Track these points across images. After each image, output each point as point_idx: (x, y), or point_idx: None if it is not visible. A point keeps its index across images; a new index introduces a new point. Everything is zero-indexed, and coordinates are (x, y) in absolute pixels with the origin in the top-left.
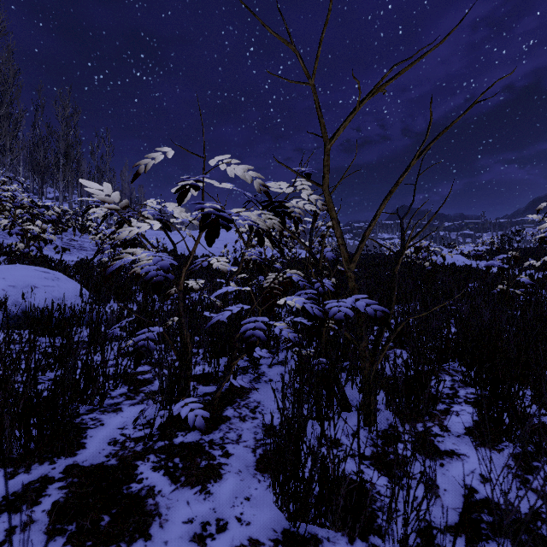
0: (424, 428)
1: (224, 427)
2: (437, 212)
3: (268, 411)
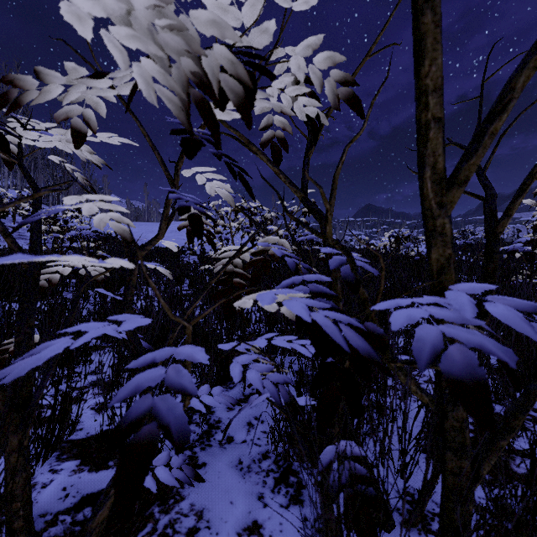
0: None
1: None
2: None
3: None
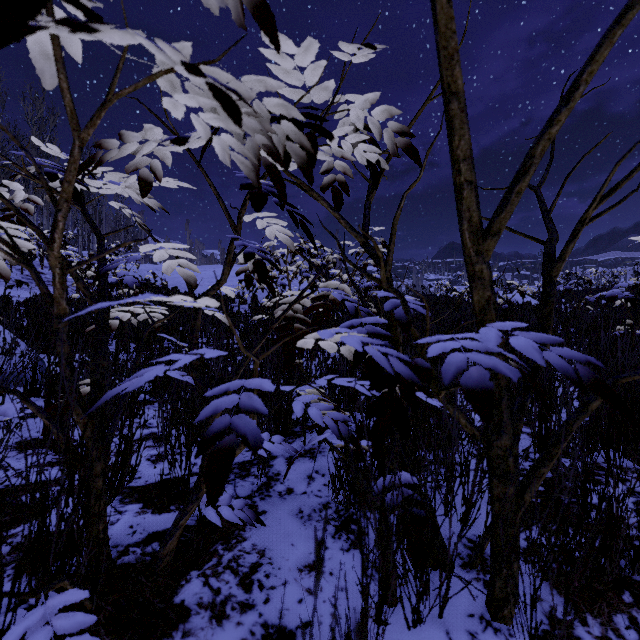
0: (637, 633)
1: None
2: None
3: (280, 579)
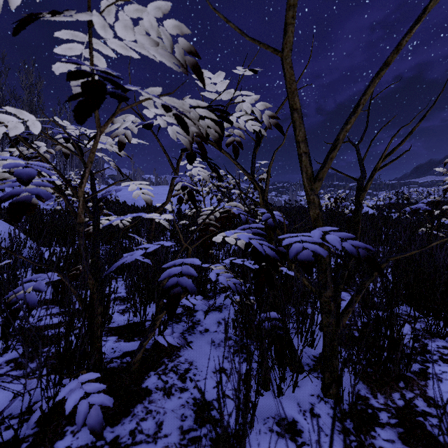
0: (404, 401)
1: (139, 410)
2: (423, 118)
3: (202, 376)
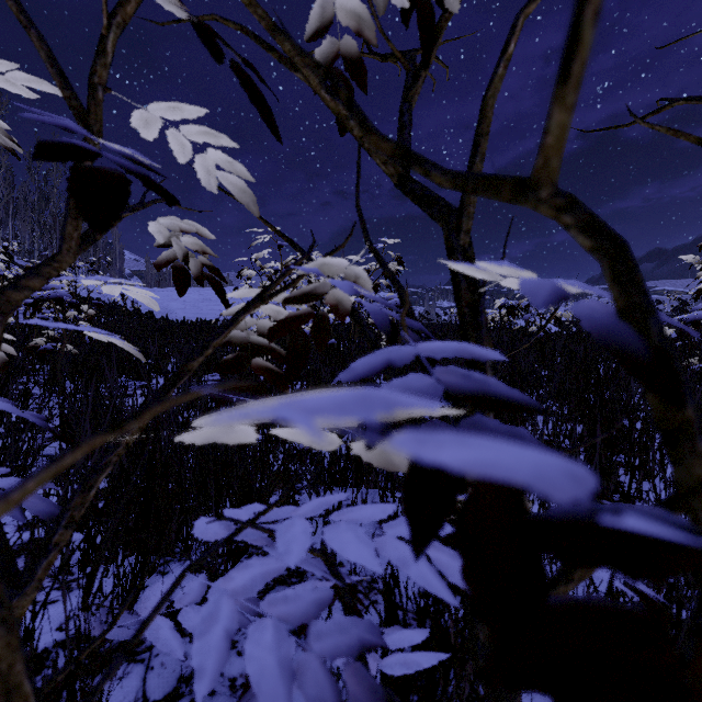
0: None
1: None
2: None
3: None
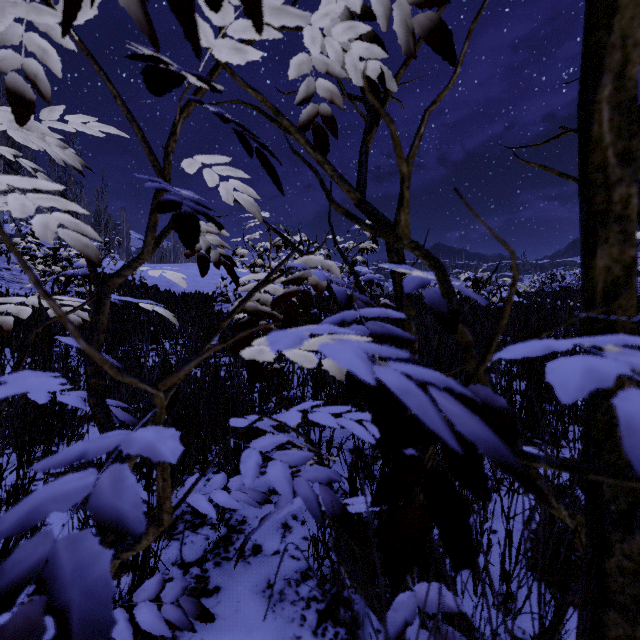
0: None
1: None
2: None
3: None
